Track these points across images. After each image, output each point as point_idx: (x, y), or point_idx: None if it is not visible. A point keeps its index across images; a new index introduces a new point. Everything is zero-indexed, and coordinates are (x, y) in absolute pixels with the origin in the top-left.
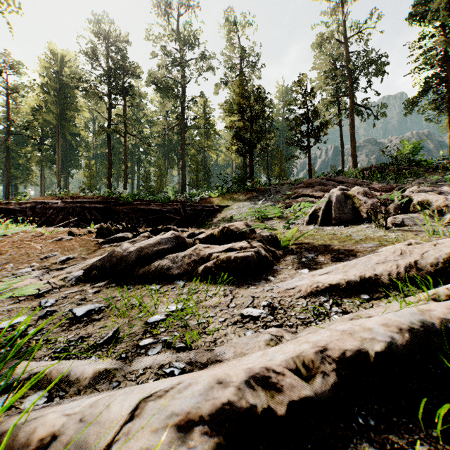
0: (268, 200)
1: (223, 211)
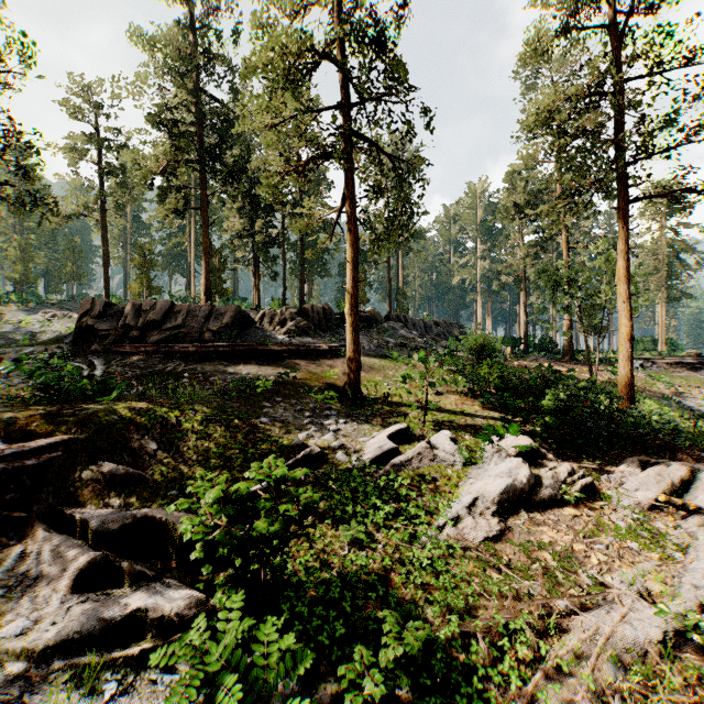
0: (34, 312)
1: (3, 316)
